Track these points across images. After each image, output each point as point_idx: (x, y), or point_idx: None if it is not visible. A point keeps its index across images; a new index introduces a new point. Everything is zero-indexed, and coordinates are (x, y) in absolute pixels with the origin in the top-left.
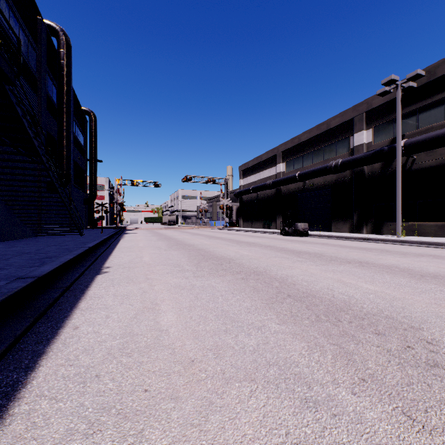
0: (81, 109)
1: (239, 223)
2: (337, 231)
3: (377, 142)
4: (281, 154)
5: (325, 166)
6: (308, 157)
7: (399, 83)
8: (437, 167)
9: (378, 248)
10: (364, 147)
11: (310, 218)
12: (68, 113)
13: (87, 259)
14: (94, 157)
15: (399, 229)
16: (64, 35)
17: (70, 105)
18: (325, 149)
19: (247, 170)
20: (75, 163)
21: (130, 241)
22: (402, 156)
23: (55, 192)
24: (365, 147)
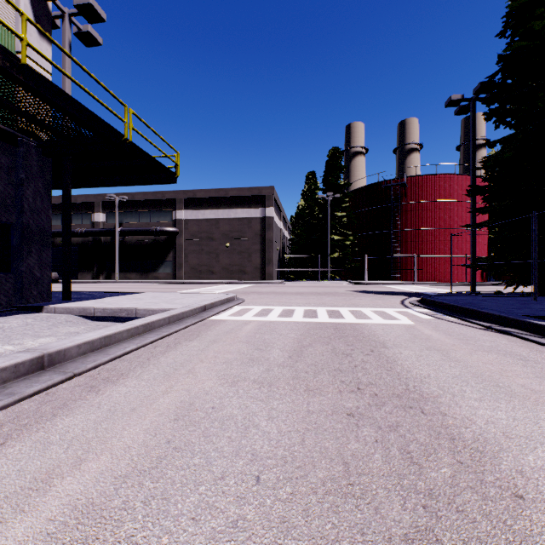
0: None
1: None
2: (83, 279)
3: (109, 223)
4: None
5: (73, 231)
6: (58, 218)
7: (117, 198)
8: (136, 245)
9: (100, 285)
10: (102, 224)
11: (60, 269)
12: None
13: None
14: None
15: (117, 276)
16: None
17: None
18: (74, 216)
19: None
20: None
21: None
22: (120, 236)
23: None
24: (102, 224)
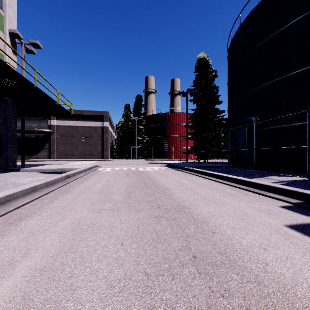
0: None
1: None
2: None
3: None
4: None
5: None
6: None
7: None
8: None
9: None
10: None
11: None
12: None
13: None
14: None
15: None
16: None
17: None
18: None
19: None
20: None
21: None
22: None
23: None
24: None
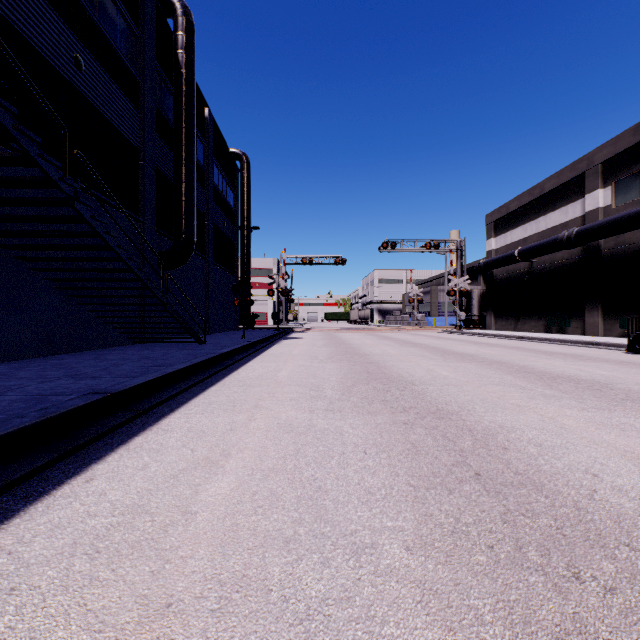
0: (228, 150)
1: (486, 321)
2: None
3: None
4: (599, 167)
5: None
6: None
7: None
8: None
9: None
10: None
11: None
12: (188, 137)
13: (8, 465)
14: (246, 221)
15: None
16: (182, 8)
17: (192, 123)
18: None
19: (505, 220)
20: (217, 230)
21: (272, 359)
22: None
23: (117, 259)
24: None
